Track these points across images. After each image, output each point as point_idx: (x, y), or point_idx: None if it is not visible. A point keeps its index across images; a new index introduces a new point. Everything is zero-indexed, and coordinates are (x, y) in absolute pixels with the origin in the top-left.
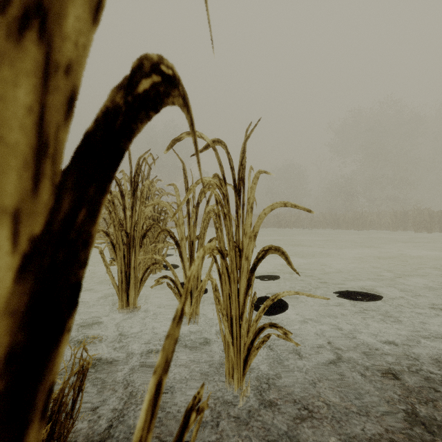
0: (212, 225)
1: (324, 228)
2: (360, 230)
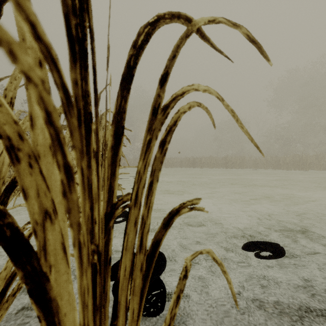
0: (172, 166)
1: (266, 169)
2: (300, 170)
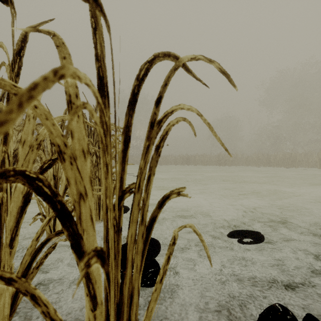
0: (166, 163)
1: (258, 166)
2: (289, 167)
